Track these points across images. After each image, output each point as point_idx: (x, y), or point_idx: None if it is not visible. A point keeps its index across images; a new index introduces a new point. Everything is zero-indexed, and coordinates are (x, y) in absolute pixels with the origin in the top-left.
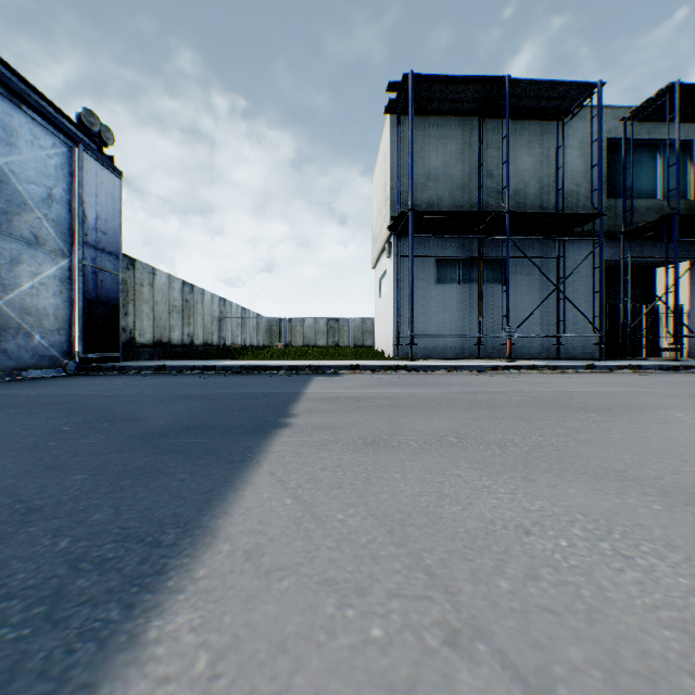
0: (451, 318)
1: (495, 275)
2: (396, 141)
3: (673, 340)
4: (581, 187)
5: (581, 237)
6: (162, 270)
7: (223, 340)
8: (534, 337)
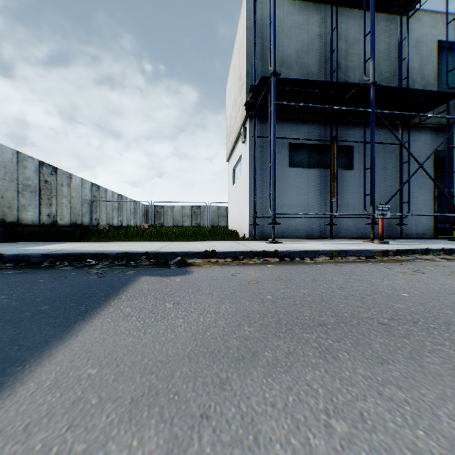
0: (302, 200)
1: (341, 160)
2: (253, 20)
3: None
4: (416, 82)
5: (415, 128)
6: (5, 145)
7: (96, 221)
8: None
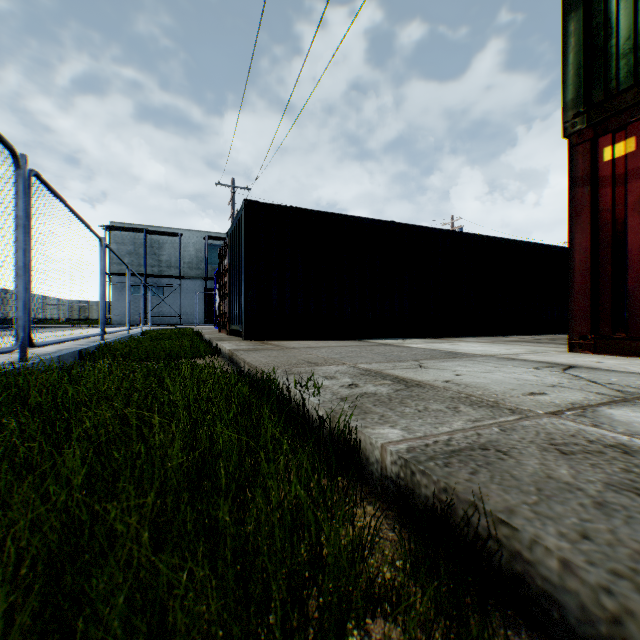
0: (139, 309)
1: (160, 292)
2: (110, 241)
3: (206, 318)
4: (194, 260)
5: (195, 279)
6: None
7: None
8: (171, 316)
